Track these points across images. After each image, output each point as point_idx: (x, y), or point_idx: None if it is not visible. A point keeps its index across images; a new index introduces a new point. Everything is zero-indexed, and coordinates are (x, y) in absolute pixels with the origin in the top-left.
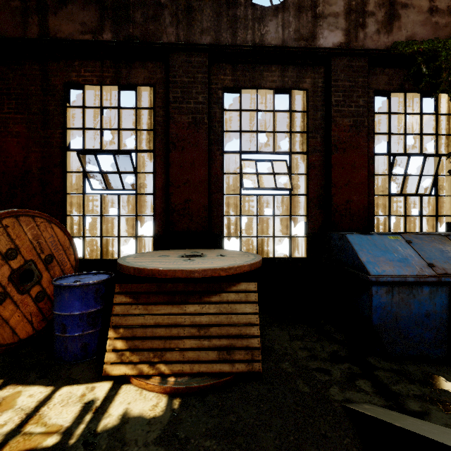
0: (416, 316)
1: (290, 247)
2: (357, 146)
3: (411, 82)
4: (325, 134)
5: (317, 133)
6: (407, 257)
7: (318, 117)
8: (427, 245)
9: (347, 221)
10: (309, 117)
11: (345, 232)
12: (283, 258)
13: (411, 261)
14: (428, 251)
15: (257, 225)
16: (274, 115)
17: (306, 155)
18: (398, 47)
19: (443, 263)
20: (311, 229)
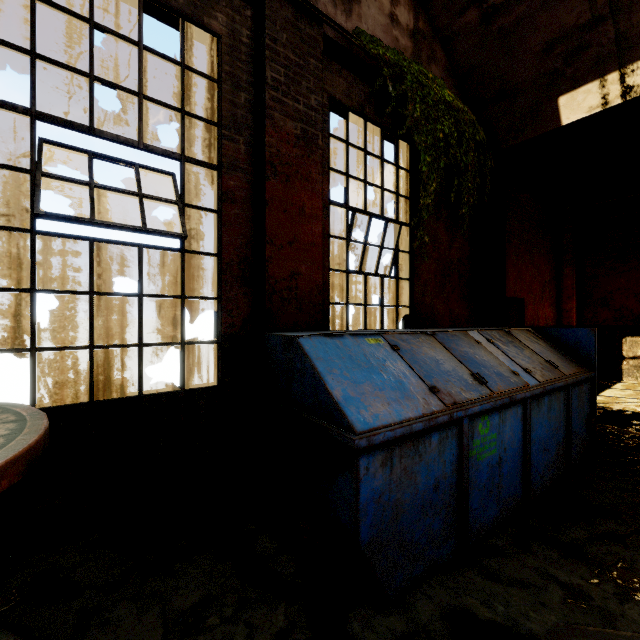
0: (423, 496)
1: (182, 367)
2: (308, 177)
3: (372, 106)
4: (254, 142)
5: (239, 134)
6: (401, 378)
7: (241, 102)
8: (418, 352)
9: (293, 311)
10: (222, 94)
11: (295, 333)
12: (165, 395)
13: (409, 385)
14: (423, 364)
15: (91, 318)
16: (141, 56)
17: (217, 172)
18: (362, 37)
19: (446, 384)
20: (228, 326)
